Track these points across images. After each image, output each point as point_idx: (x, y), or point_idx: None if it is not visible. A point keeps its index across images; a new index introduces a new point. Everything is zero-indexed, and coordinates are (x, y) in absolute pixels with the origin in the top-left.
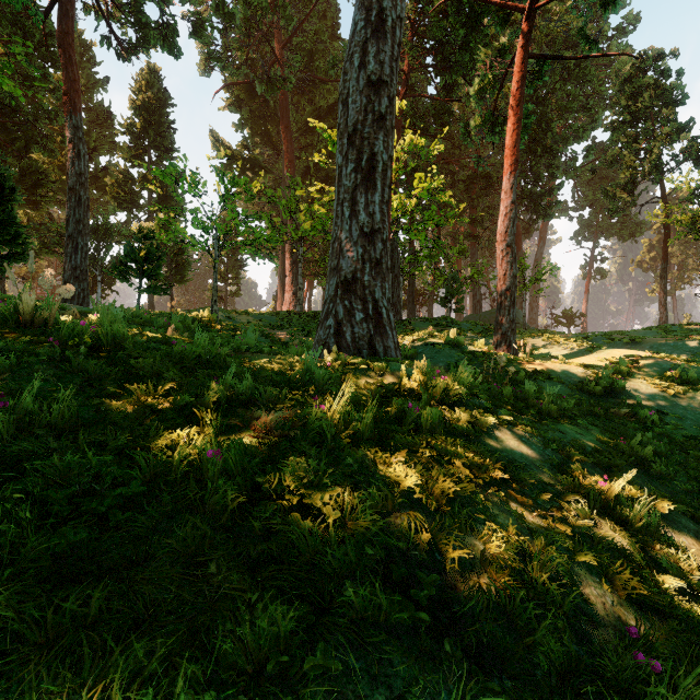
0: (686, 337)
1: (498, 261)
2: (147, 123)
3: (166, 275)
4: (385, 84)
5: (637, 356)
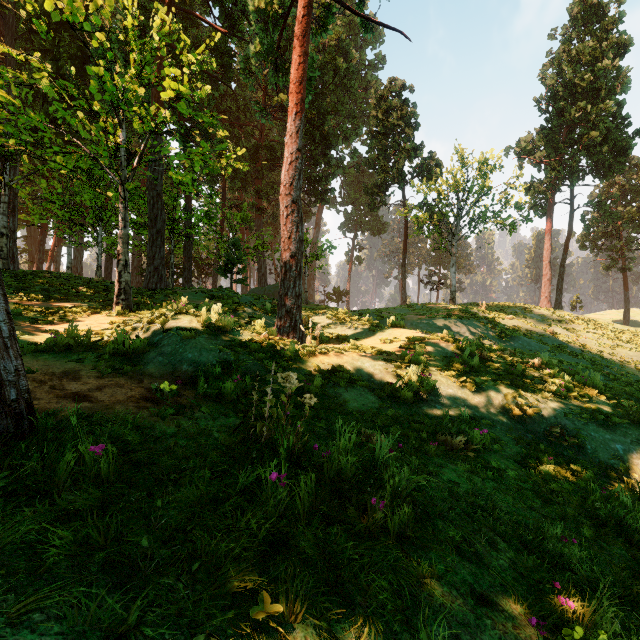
0: (434, 315)
1: (282, 220)
2: None
3: None
4: None
5: (421, 338)
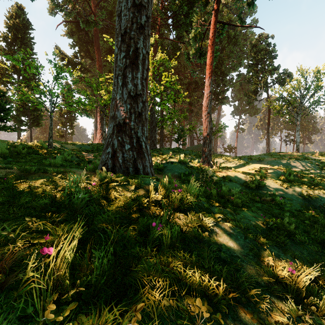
0: (281, 158)
1: (203, 120)
2: (16, 36)
3: (27, 121)
4: (144, 7)
5: (266, 167)
